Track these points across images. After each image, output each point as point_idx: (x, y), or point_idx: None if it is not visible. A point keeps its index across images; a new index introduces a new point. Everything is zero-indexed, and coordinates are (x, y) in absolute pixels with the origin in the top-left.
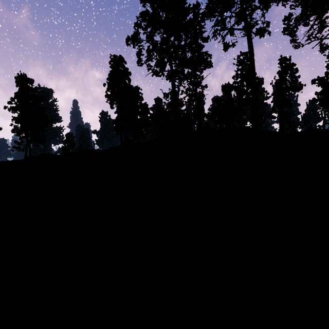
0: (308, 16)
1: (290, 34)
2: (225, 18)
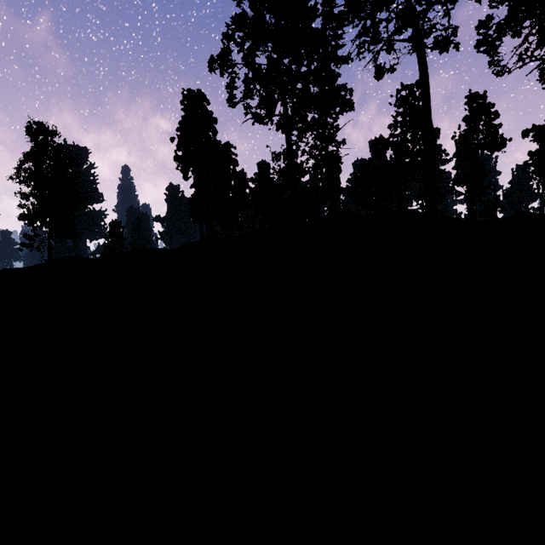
0: (520, 19)
1: (489, 51)
2: (378, 22)
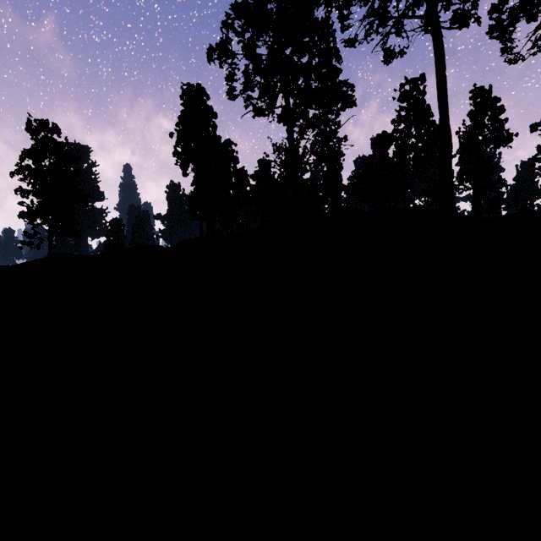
0: (537, 2)
1: (502, 36)
2: (388, 0)
